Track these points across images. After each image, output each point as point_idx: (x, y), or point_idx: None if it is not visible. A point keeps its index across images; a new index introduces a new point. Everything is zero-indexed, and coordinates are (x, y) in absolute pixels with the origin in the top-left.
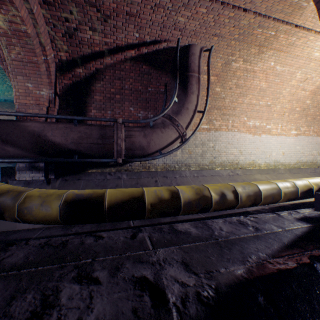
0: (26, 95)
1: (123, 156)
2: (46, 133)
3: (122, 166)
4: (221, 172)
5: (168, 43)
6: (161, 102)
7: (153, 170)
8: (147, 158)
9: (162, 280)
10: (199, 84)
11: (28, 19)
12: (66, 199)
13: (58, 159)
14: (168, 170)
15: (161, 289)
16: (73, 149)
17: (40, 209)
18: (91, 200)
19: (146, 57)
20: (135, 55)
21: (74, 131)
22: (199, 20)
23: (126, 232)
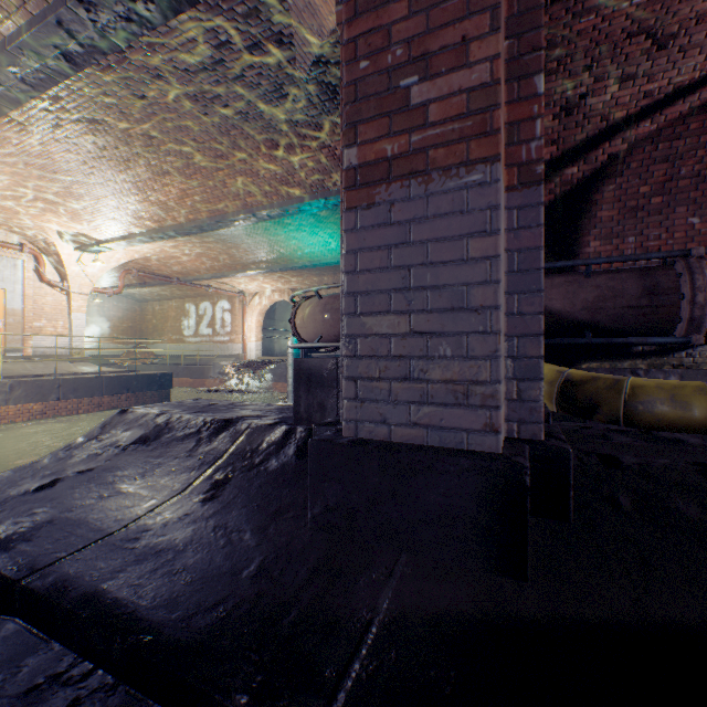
0: None
1: (702, 331)
2: None
3: (663, 356)
4: None
5: None
6: None
7: None
8: None
9: None
10: None
11: None
12: None
13: (559, 340)
14: None
15: None
16: (582, 320)
17: (667, 406)
18: None
19: None
20: None
21: (585, 287)
22: None
23: None
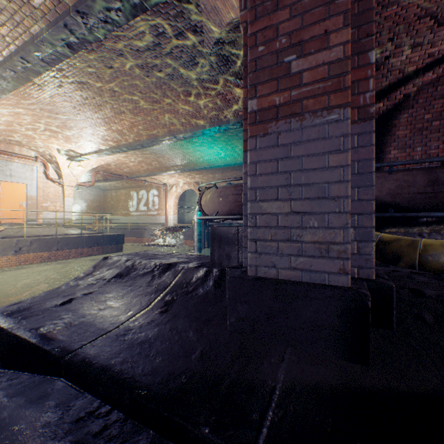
0: None
1: None
2: None
3: (440, 224)
4: None
5: None
6: None
7: None
8: None
9: None
10: None
11: None
12: None
13: None
14: None
15: None
16: (386, 201)
17: None
18: None
19: None
20: None
21: (389, 180)
22: None
23: None
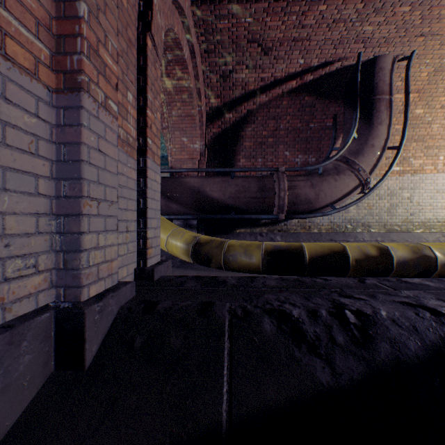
0: (181, 150)
1: (284, 212)
2: (204, 189)
3: (274, 225)
4: (424, 236)
5: (342, 62)
6: (327, 140)
7: (315, 231)
8: (315, 214)
9: (426, 305)
10: (390, 110)
11: (192, 73)
12: (265, 249)
13: (217, 216)
14: (336, 231)
15: (430, 308)
16: (230, 204)
17: (243, 257)
18: (290, 252)
19: (310, 85)
20: (296, 86)
21: (231, 184)
22: (396, 23)
23: (348, 278)
